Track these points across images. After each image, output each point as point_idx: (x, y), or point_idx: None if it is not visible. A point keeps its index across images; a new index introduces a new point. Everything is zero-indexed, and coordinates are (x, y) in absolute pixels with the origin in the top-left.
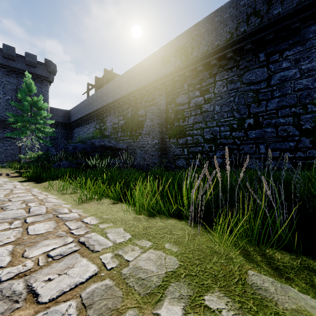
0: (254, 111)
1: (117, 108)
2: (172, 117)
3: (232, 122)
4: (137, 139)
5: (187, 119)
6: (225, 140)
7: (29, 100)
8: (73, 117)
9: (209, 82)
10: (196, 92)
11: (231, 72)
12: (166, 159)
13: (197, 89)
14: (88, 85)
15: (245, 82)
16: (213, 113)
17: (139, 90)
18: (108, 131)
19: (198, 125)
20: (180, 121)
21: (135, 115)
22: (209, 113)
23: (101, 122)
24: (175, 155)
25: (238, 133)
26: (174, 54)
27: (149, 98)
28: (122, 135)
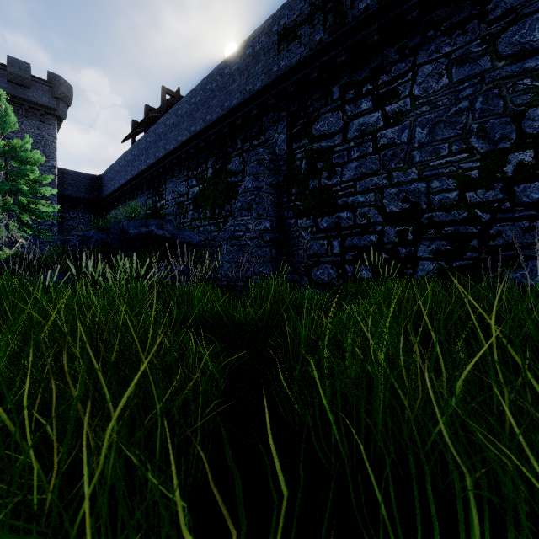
0: (535, 129)
1: (185, 163)
2: (302, 168)
3: (466, 166)
4: (225, 225)
5: (339, 169)
6: (445, 215)
7: (0, 144)
8: (107, 188)
9: (398, 72)
10: (364, 102)
11: (462, 34)
12: (289, 265)
13: (366, 95)
14: (133, 124)
15: (507, 54)
16: (409, 147)
17: (230, 115)
18: (168, 211)
19: (369, 182)
20: (322, 177)
21: (221, 173)
22: (398, 148)
23: (155, 194)
24: (309, 256)
25: (483, 192)
26: (309, 16)
27: (250, 132)
28: (196, 217)
